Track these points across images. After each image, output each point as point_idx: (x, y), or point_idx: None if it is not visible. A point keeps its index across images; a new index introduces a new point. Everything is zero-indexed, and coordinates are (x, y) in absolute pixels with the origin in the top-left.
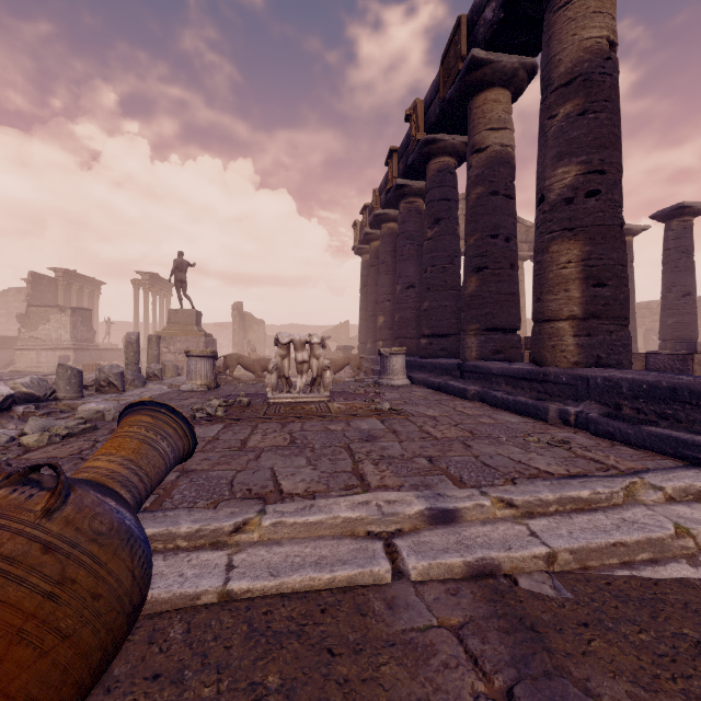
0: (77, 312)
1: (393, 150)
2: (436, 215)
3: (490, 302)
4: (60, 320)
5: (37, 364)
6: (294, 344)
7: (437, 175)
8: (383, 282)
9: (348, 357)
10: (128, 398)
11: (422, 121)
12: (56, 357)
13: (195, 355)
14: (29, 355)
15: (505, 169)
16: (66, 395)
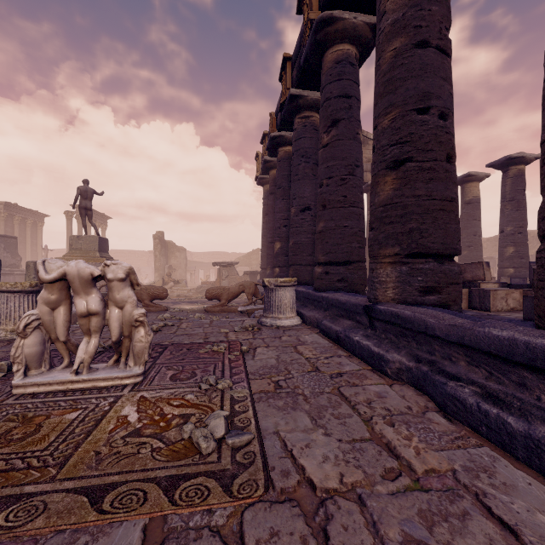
0: None
1: (287, 58)
2: (333, 115)
3: (416, 213)
4: None
5: None
6: (68, 281)
7: (335, 67)
8: (280, 207)
9: (243, 284)
10: None
11: None
12: None
13: (4, 290)
14: None
15: (439, 7)
16: None
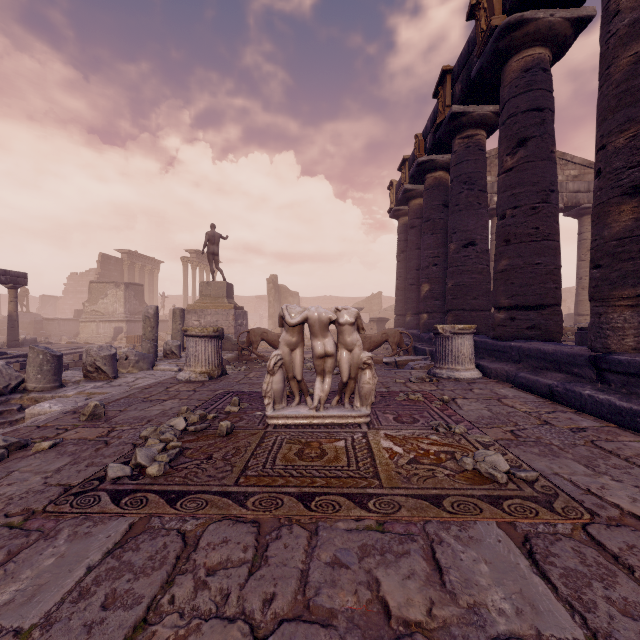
0: (130, 287)
1: (446, 71)
2: (520, 133)
3: None
4: (116, 295)
5: (97, 334)
6: (309, 325)
7: (522, 77)
8: (428, 242)
9: (386, 333)
10: (107, 390)
11: (498, 1)
12: (112, 328)
13: (194, 335)
14: (90, 326)
15: None
16: (36, 386)
